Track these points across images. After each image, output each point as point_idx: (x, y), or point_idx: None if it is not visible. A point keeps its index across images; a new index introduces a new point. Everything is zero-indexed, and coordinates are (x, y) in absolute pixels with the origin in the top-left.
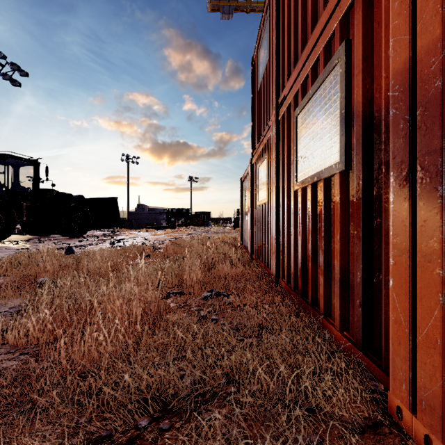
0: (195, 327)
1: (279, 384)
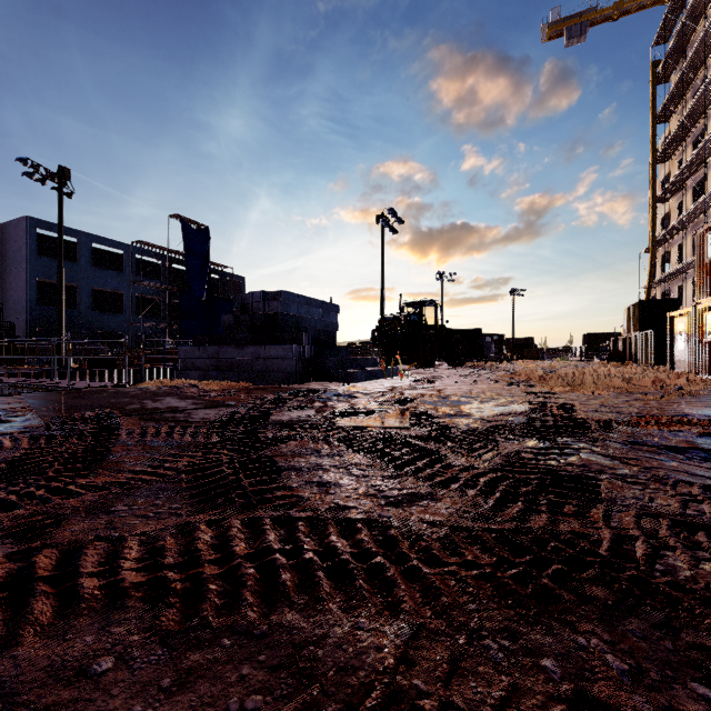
0: (709, 382)
1: None
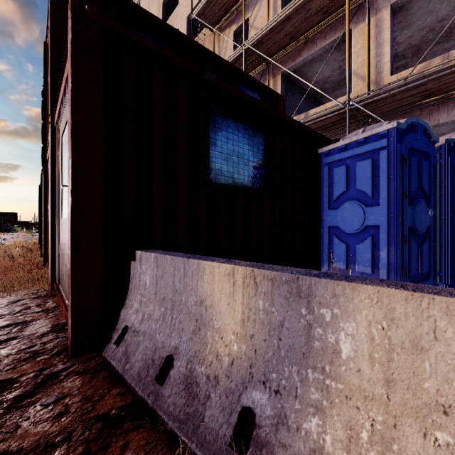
0: None
1: (5, 288)
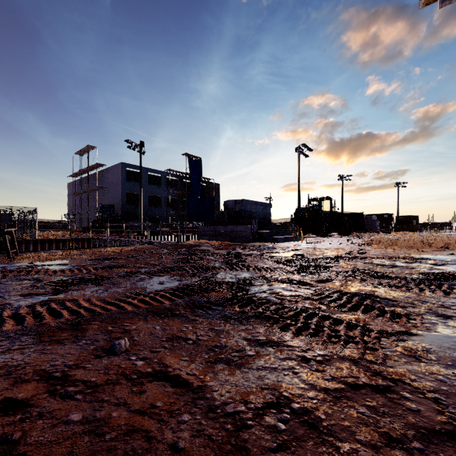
0: None
1: None
